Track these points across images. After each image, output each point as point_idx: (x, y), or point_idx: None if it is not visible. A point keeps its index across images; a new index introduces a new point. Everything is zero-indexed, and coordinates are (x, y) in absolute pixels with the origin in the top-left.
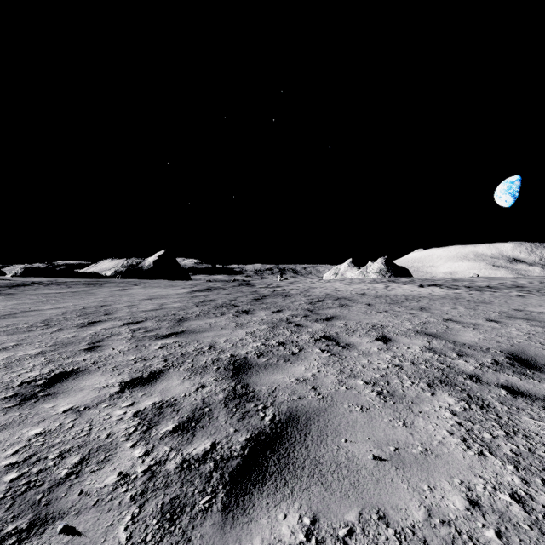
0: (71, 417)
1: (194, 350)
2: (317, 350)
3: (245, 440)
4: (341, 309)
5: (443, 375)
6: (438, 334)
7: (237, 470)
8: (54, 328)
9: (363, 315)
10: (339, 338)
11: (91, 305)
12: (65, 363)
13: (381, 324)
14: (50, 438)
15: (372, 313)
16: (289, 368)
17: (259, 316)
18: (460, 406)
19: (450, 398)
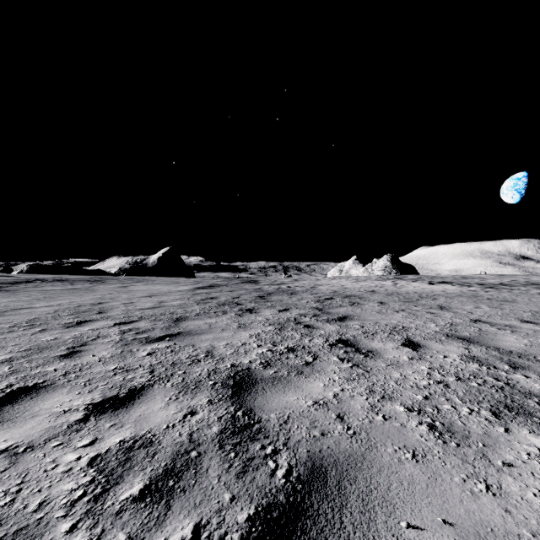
0: None
1: (188, 357)
2: (334, 358)
3: (247, 520)
4: (353, 308)
5: (506, 398)
6: (474, 338)
7: None
8: (38, 328)
9: (378, 315)
10: (358, 343)
11: (87, 302)
12: (30, 374)
13: (401, 325)
14: None
15: (388, 313)
16: (304, 384)
17: (264, 315)
18: None
19: (534, 438)
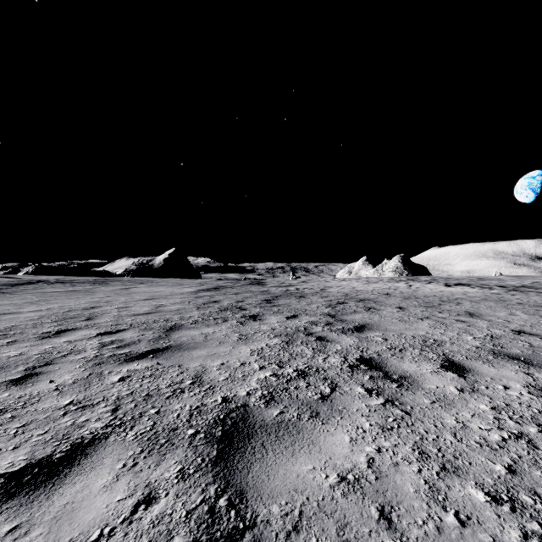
0: None
1: (169, 385)
2: (359, 389)
3: None
4: (370, 314)
5: None
6: (529, 357)
7: None
8: (8, 339)
9: (401, 323)
10: (385, 364)
11: (80, 306)
12: None
13: (432, 337)
14: None
15: (412, 321)
16: (322, 437)
17: (269, 323)
18: None
19: None
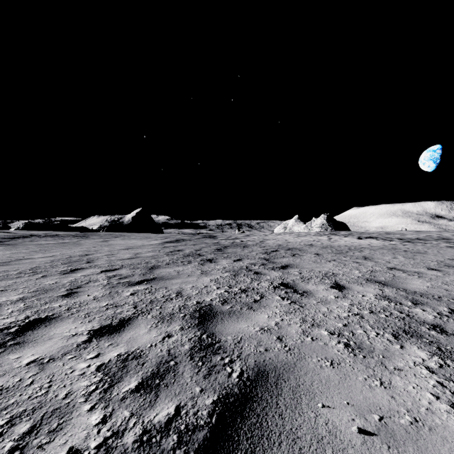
0: (32, 371)
1: (163, 297)
2: (277, 297)
3: (212, 403)
4: (294, 258)
5: (405, 325)
6: (388, 282)
7: (203, 446)
8: (40, 275)
9: (314, 264)
10: (296, 285)
11: (76, 254)
12: (41, 309)
13: (332, 272)
14: (5, 397)
15: (322, 262)
16: (253, 316)
17: (221, 264)
18: (434, 362)
19: (421, 352)
